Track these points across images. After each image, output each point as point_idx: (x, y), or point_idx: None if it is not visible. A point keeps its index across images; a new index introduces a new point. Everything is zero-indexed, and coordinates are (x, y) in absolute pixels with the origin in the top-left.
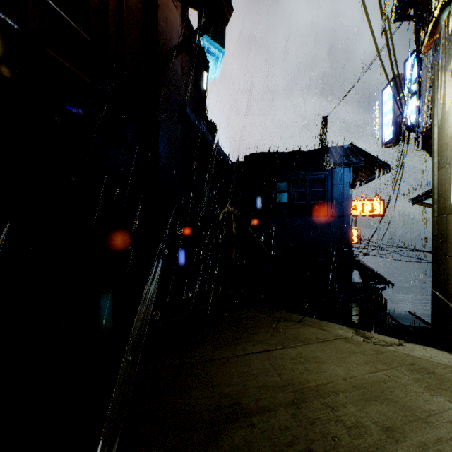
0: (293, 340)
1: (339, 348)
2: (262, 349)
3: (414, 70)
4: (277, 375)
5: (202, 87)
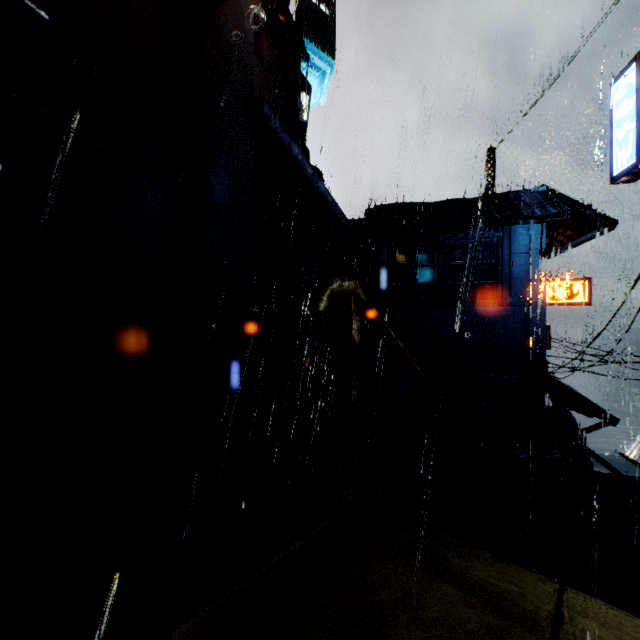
0: None
1: None
2: None
3: None
4: None
5: (297, 91)
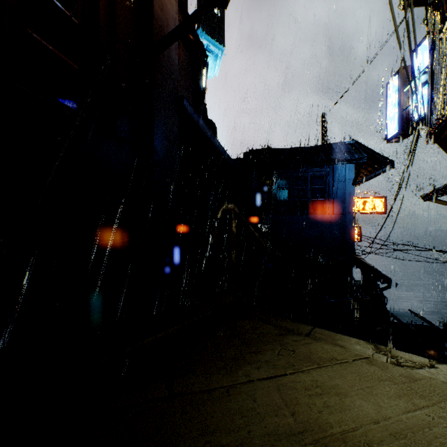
0: (305, 360)
1: (362, 373)
2: (269, 374)
3: (423, 60)
4: (289, 414)
5: (200, 81)
